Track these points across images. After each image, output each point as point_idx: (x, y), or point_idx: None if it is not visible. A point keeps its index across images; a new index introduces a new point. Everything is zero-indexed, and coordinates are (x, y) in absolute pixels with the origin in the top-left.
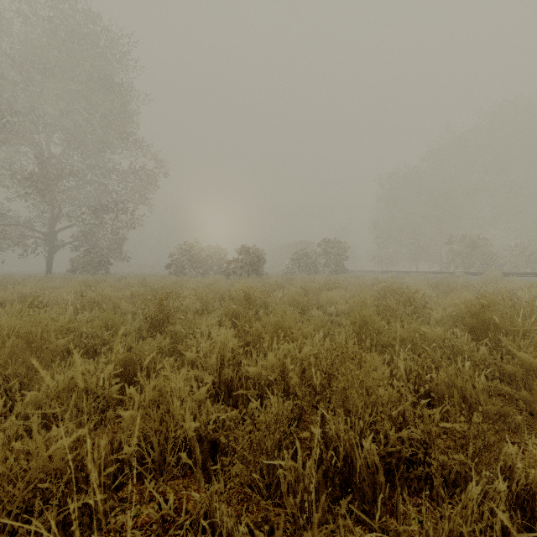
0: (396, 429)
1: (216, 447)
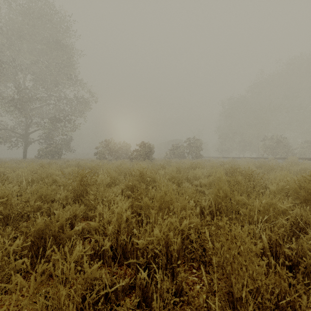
0: None
1: None
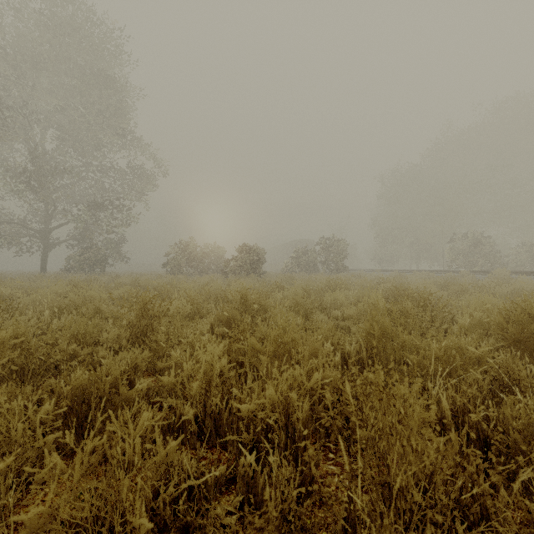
0: (470, 526)
1: None
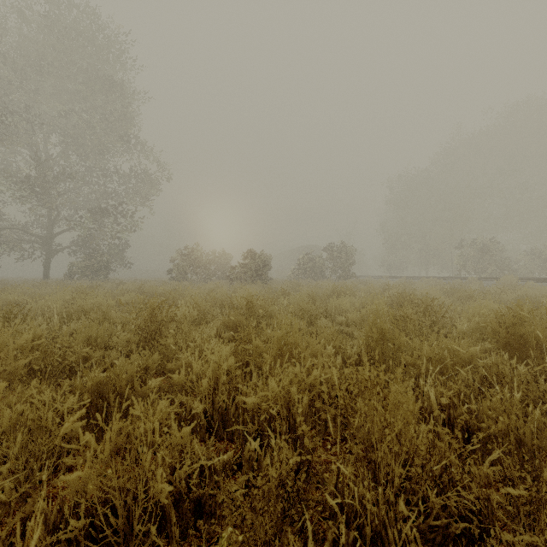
0: (439, 491)
1: (201, 507)
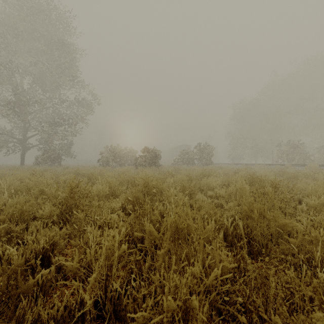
0: None
1: None
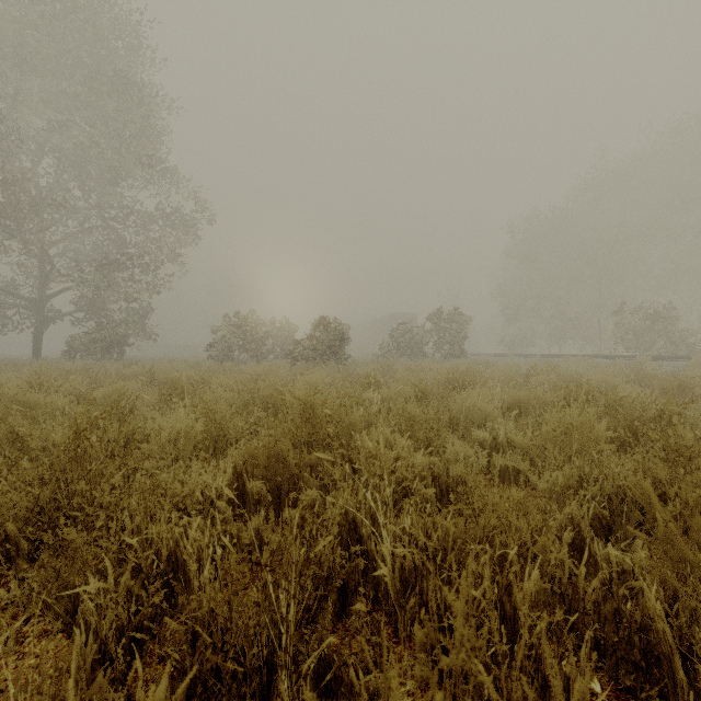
0: None
1: None
